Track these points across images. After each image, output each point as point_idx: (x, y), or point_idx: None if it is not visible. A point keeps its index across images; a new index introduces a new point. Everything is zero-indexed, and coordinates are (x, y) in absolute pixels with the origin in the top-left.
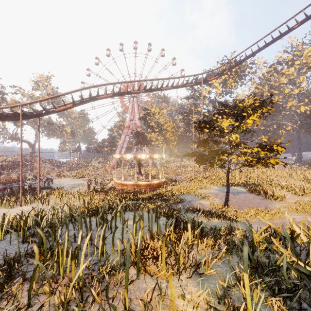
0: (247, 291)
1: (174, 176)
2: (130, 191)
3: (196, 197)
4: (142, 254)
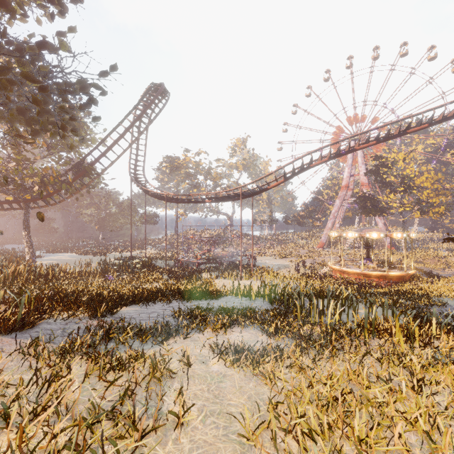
0: None
1: (439, 269)
2: (354, 282)
3: None
4: (376, 328)
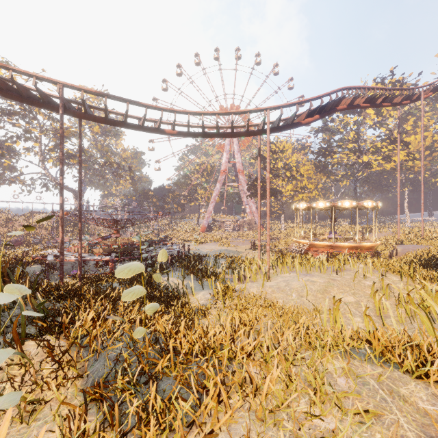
0: None
1: None
2: None
3: None
4: None
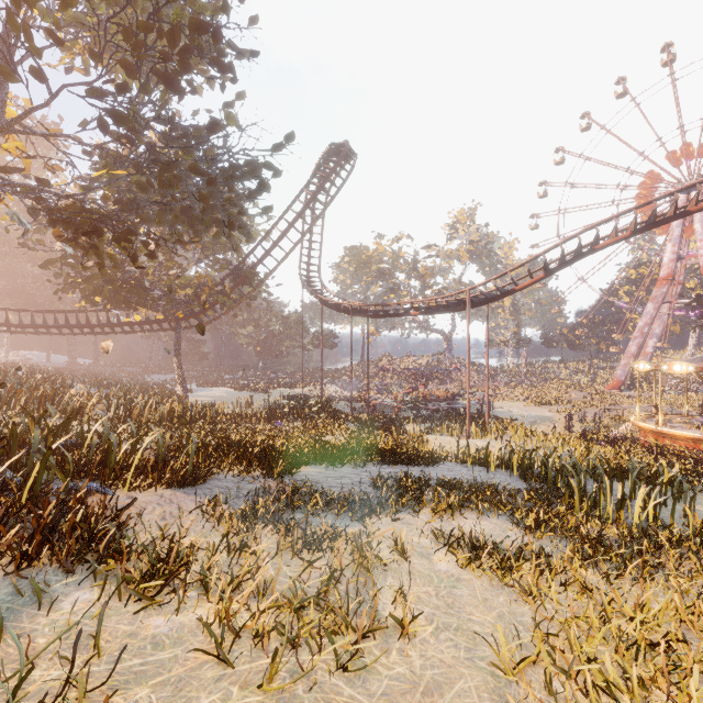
0: None
1: None
2: (685, 455)
3: None
4: None
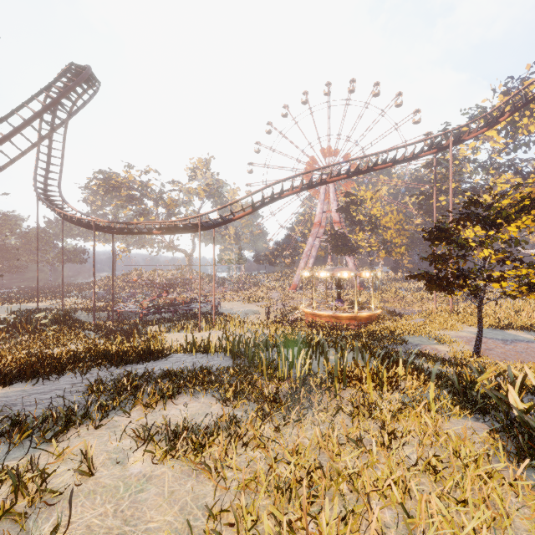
0: (432, 395)
1: (400, 307)
2: (326, 326)
3: (430, 340)
4: (347, 375)
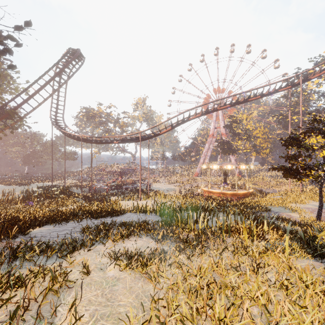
0: (286, 243)
1: (266, 188)
2: (217, 199)
3: (286, 210)
4: (231, 229)
